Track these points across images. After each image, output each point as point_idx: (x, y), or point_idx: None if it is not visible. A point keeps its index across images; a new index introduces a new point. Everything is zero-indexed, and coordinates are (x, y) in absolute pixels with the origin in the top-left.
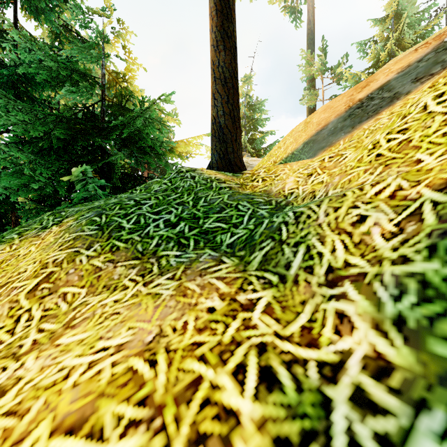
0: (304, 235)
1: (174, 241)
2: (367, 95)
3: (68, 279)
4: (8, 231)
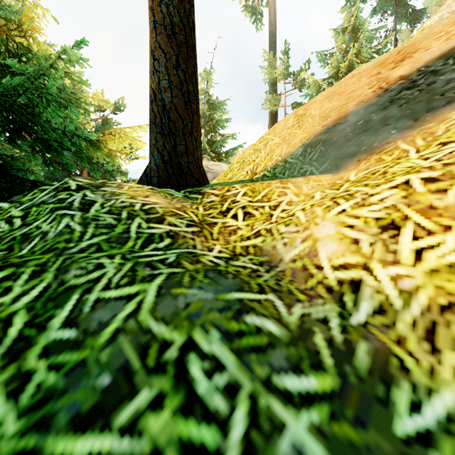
0: None
1: None
2: (416, 69)
3: None
4: None
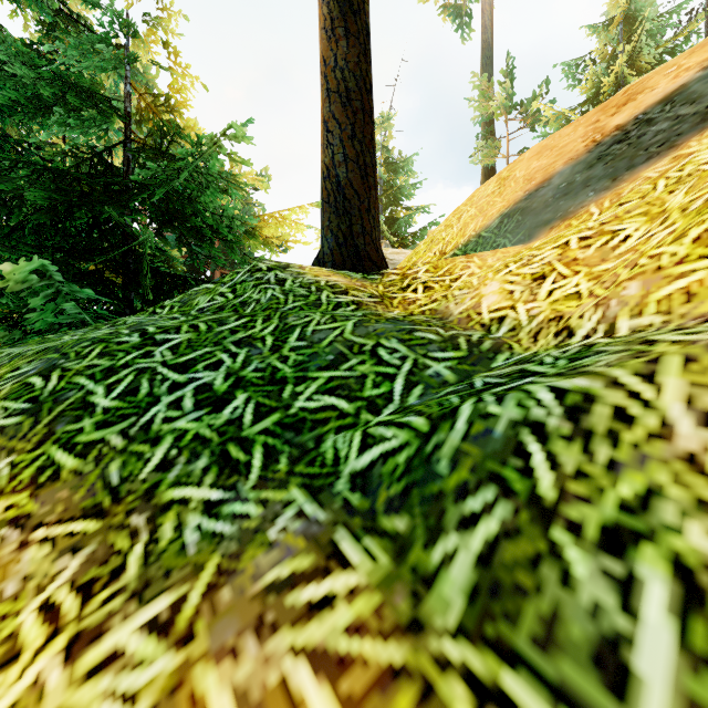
0: (633, 496)
1: (212, 451)
2: (634, 117)
3: None
4: None
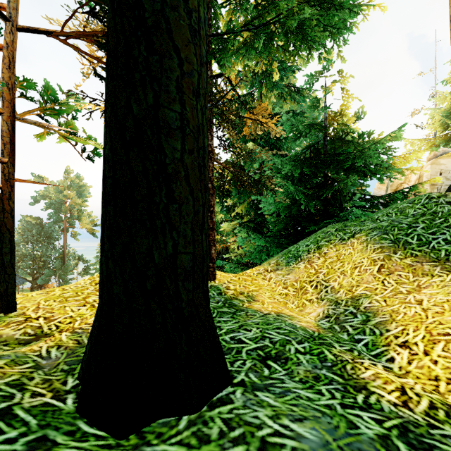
0: None
1: None
2: None
3: (395, 268)
4: (313, 239)
